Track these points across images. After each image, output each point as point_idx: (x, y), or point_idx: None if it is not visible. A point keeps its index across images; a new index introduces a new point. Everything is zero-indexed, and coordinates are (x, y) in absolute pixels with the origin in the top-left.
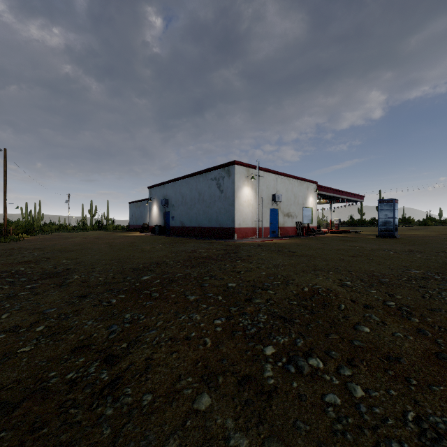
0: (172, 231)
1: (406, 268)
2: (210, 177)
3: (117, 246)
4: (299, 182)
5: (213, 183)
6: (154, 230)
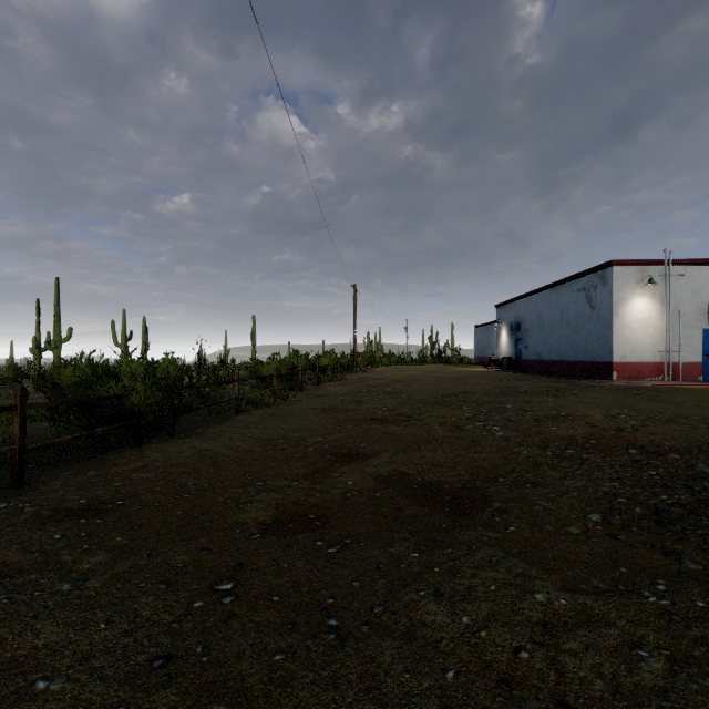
0: (525, 366)
1: None
2: (576, 288)
3: (444, 380)
4: None
5: (580, 296)
6: (502, 364)
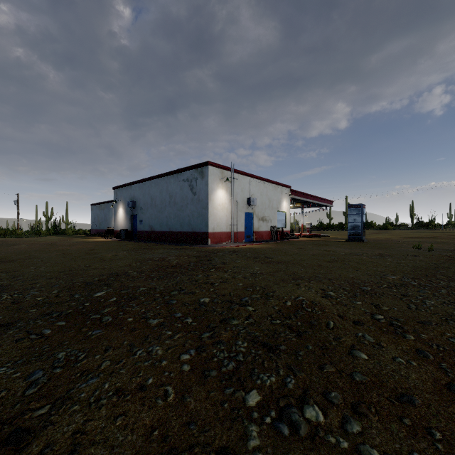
0: (141, 236)
1: (382, 274)
2: (182, 178)
3: (72, 255)
4: (274, 186)
5: (185, 184)
6: (120, 234)
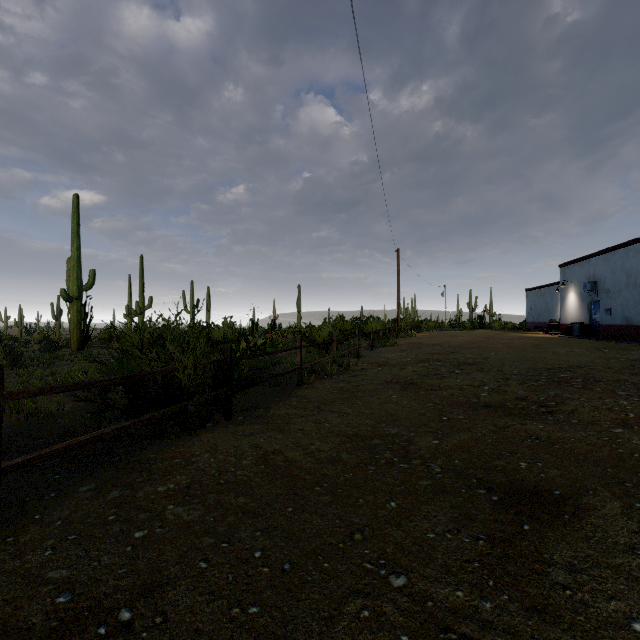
0: (606, 332)
1: None
2: None
3: (518, 347)
4: None
5: None
6: (570, 330)
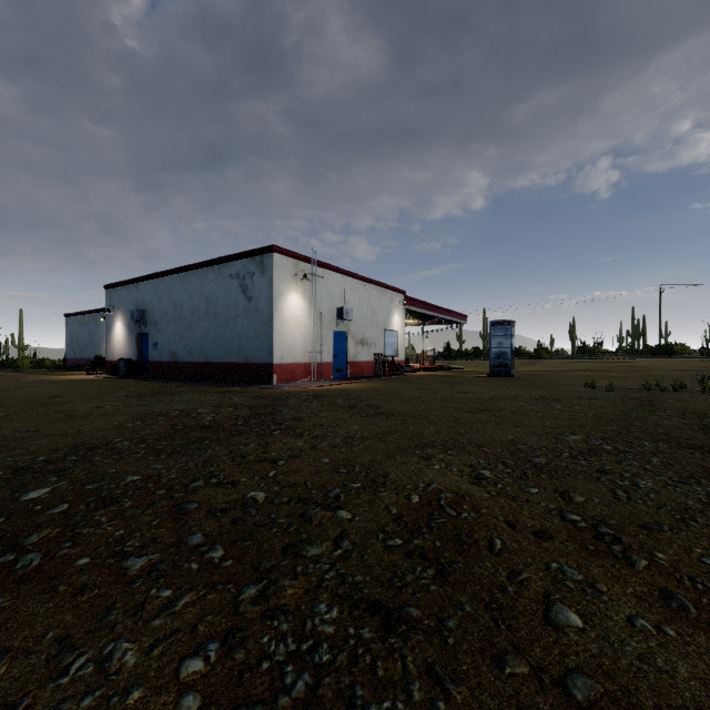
0: (155, 370)
1: (556, 432)
2: (228, 273)
3: (10, 407)
4: (380, 290)
5: (233, 283)
6: (117, 368)
